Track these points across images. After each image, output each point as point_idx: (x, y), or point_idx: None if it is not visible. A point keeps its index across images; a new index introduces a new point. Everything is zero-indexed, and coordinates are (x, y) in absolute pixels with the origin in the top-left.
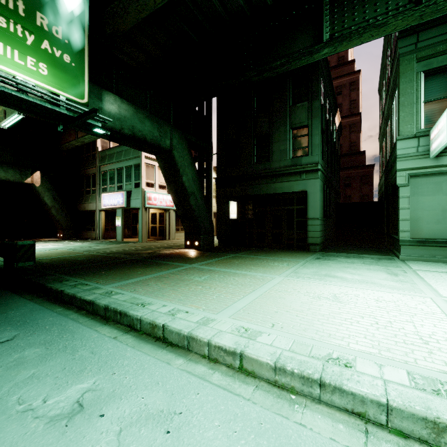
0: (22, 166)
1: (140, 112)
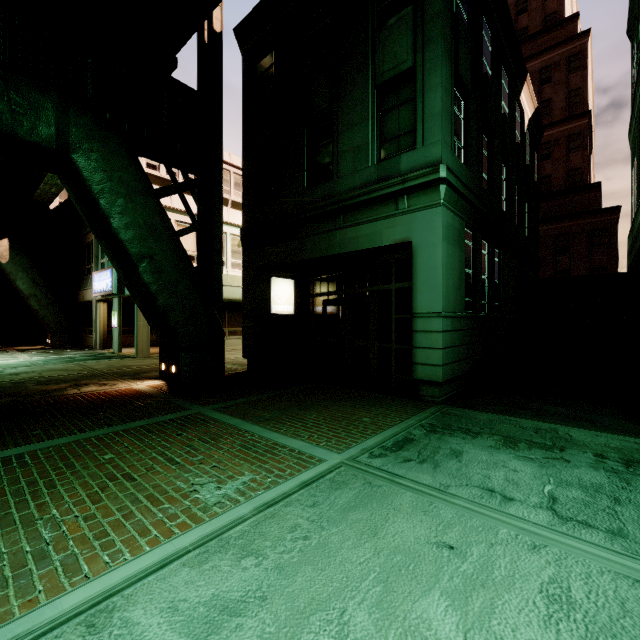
0: None
1: None
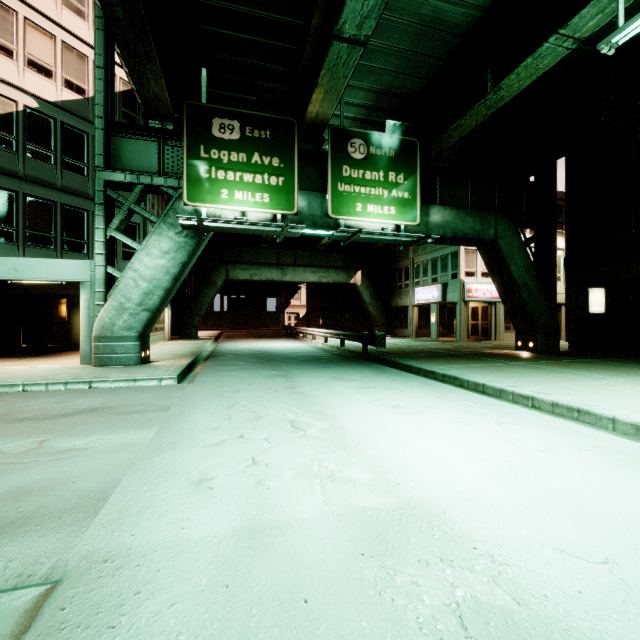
0: (348, 268)
1: (461, 211)
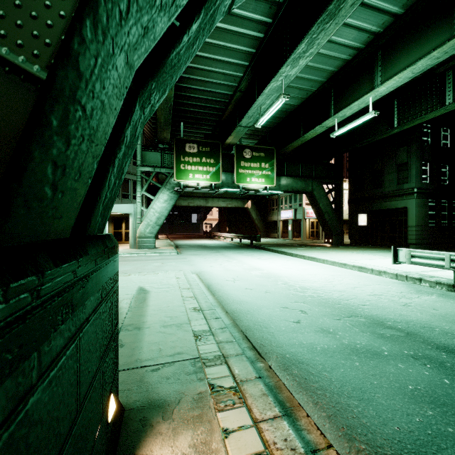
0: (243, 198)
1: (296, 179)
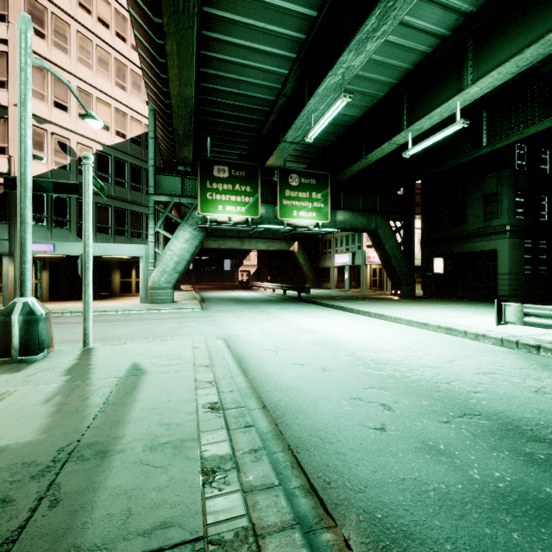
0: (288, 239)
1: (355, 213)
